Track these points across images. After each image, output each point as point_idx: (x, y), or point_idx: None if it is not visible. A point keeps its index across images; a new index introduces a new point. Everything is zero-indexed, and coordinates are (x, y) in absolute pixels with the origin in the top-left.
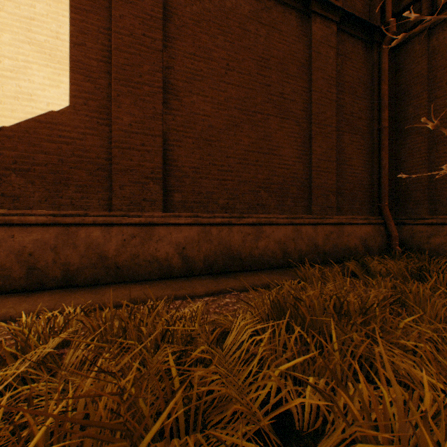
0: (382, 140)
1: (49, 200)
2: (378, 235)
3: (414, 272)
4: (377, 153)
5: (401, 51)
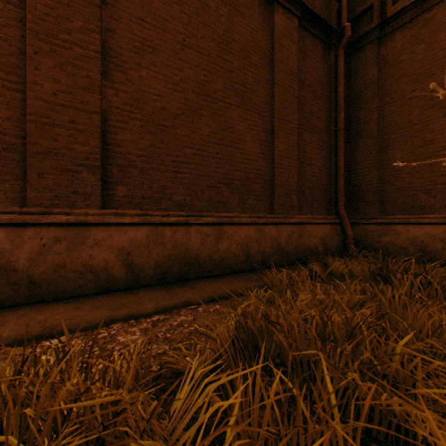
0: (339, 141)
1: None
2: (336, 234)
3: (375, 273)
4: (334, 154)
5: (355, 57)
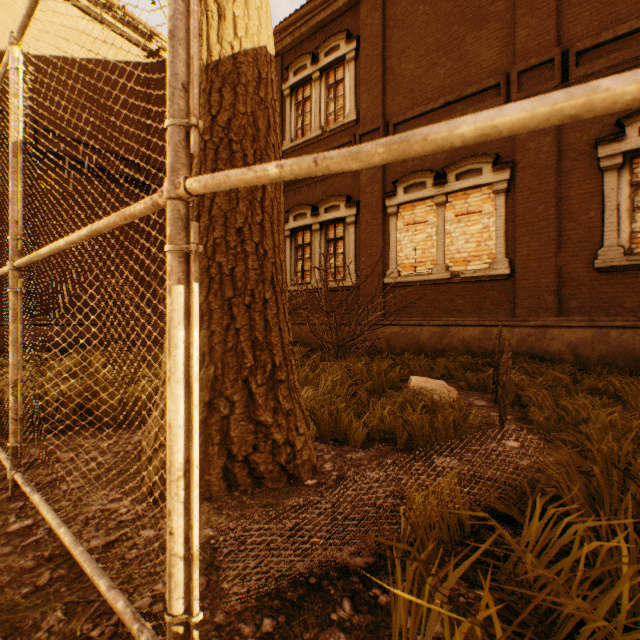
0: None
1: None
2: None
3: None
4: None
5: None
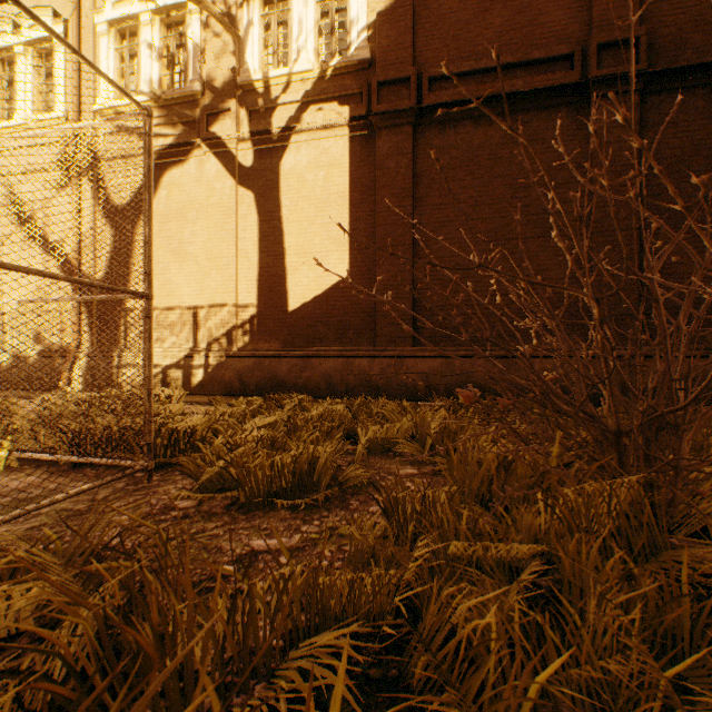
0: None
1: (338, 340)
2: None
3: None
4: None
5: None
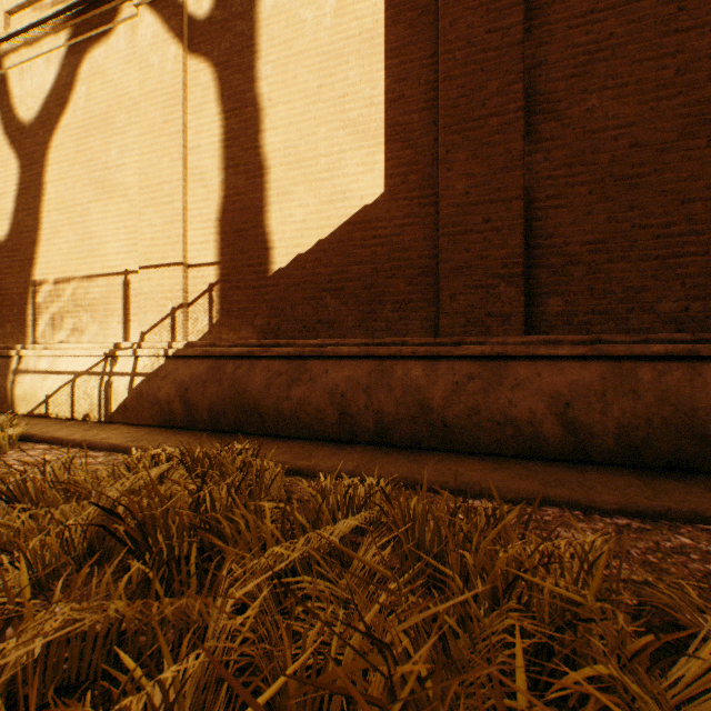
0: None
1: (362, 324)
2: None
3: None
4: None
5: None
